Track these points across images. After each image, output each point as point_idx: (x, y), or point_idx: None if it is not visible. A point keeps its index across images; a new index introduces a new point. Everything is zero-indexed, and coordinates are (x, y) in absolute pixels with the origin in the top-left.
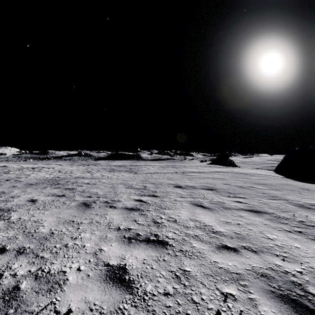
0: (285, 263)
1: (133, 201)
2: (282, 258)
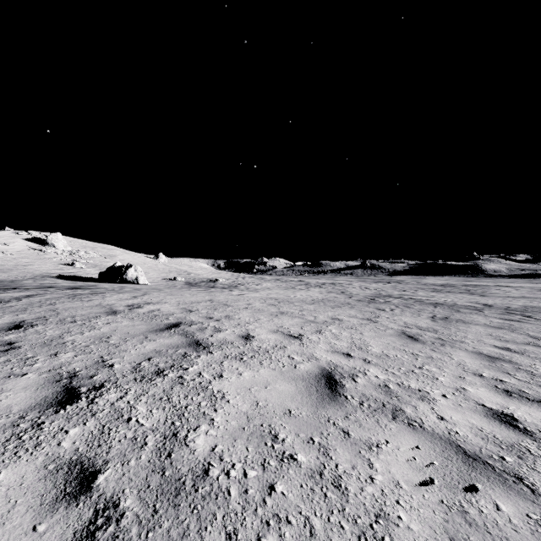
0: None
1: (499, 311)
2: None
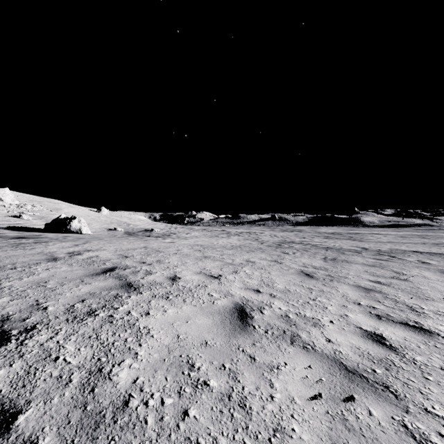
0: None
1: (372, 253)
2: None
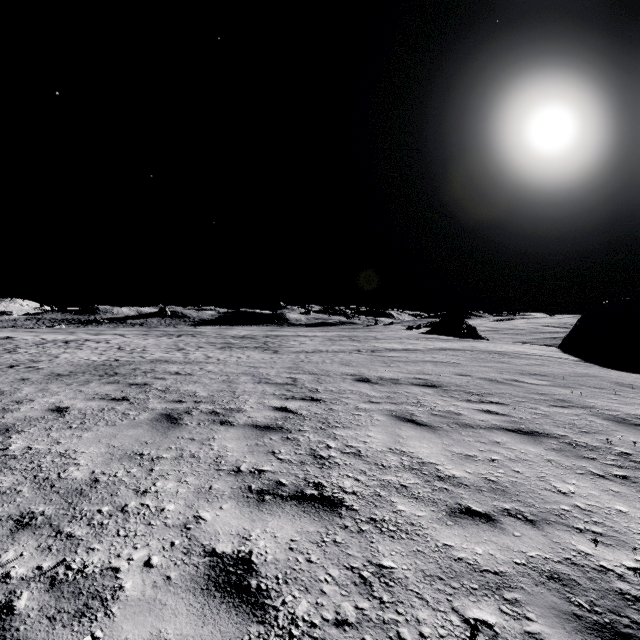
0: (599, 549)
1: (270, 411)
2: (593, 537)
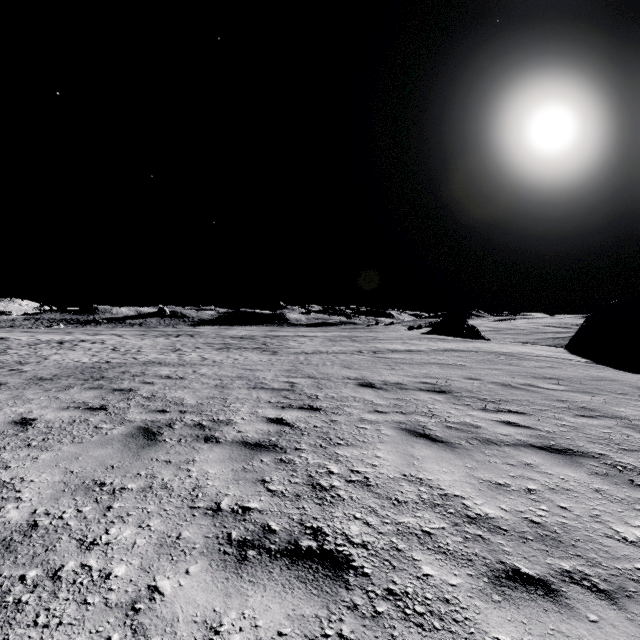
0: None
1: (263, 423)
2: None
